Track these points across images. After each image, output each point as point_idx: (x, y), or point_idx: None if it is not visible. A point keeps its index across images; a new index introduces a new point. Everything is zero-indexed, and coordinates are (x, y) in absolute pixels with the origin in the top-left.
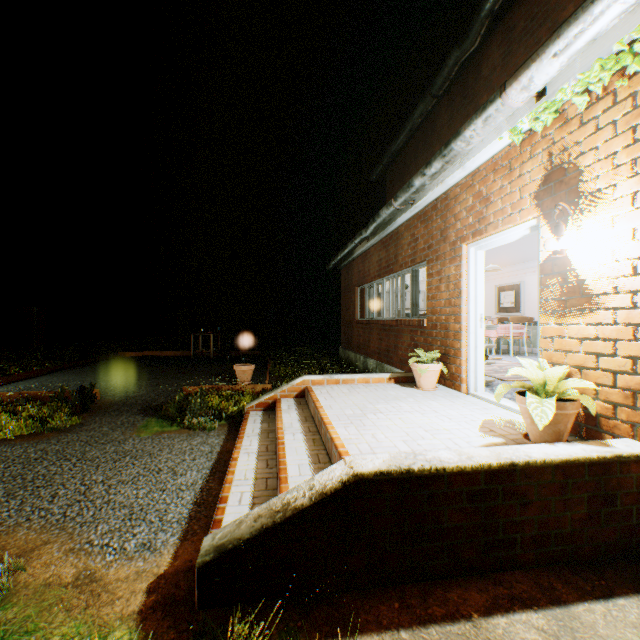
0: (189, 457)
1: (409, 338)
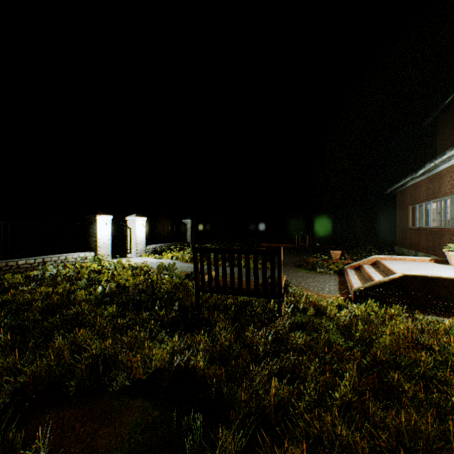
0: (327, 279)
1: (448, 239)
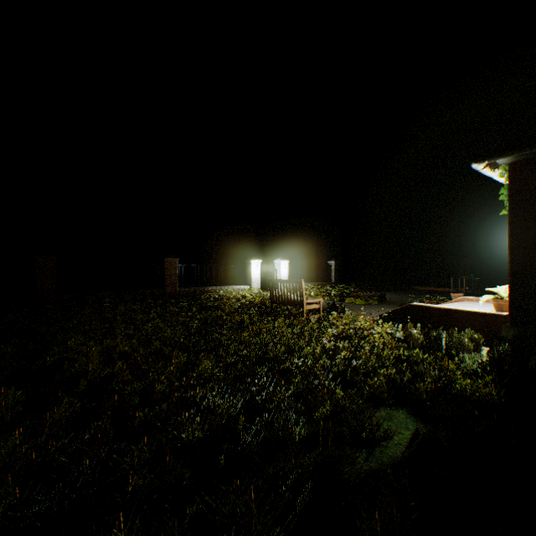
0: None
1: None
